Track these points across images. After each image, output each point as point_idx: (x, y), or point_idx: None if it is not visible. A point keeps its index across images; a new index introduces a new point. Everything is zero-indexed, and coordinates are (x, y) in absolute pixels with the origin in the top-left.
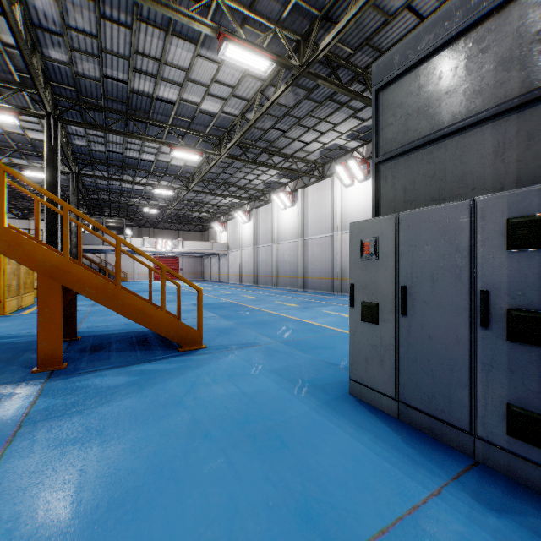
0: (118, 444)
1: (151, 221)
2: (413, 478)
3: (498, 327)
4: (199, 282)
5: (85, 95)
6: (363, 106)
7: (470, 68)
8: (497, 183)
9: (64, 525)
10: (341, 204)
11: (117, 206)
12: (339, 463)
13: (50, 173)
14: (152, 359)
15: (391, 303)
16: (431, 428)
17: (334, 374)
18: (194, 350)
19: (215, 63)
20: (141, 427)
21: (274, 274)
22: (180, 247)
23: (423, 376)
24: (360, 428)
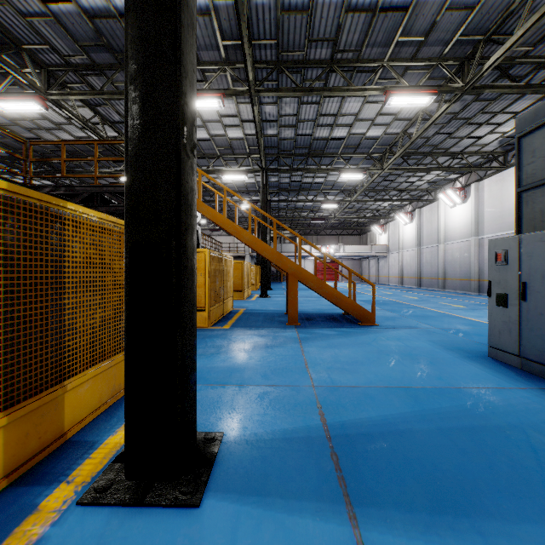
0: (345, 350)
1: (315, 229)
2: (510, 383)
3: None
4: (358, 284)
5: (283, 150)
6: None
7: None
8: None
9: (338, 362)
10: None
11: (290, 220)
12: (464, 373)
13: (263, 208)
14: (345, 327)
15: (515, 293)
16: (541, 372)
17: (480, 348)
18: (370, 326)
19: (380, 103)
20: (353, 348)
21: (440, 276)
22: (341, 251)
23: (535, 339)
24: (486, 367)
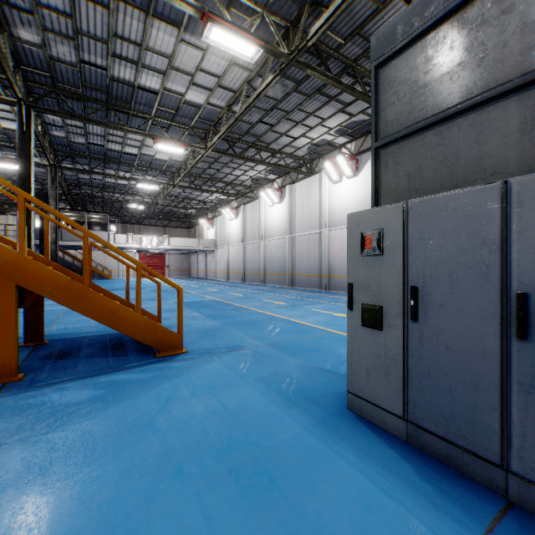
0: (64, 488)
1: (137, 218)
2: (438, 531)
3: None
4: (185, 279)
5: (62, 82)
6: (352, 100)
7: (489, 33)
8: (523, 166)
9: None
10: (330, 200)
11: (100, 202)
12: (343, 510)
13: (22, 164)
14: (125, 367)
15: (399, 305)
16: (449, 456)
17: (328, 384)
18: (174, 355)
19: (199, 50)
20: (98, 461)
21: (261, 271)
22: (166, 243)
23: (439, 394)
24: (364, 456)
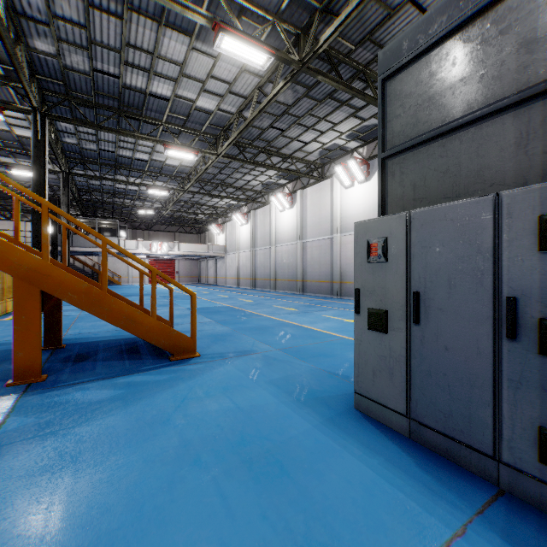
0: (94, 473)
1: (146, 223)
2: (433, 512)
3: (527, 339)
4: (195, 286)
5: (75, 90)
6: (363, 104)
7: (488, 51)
8: (519, 178)
9: None
10: (341, 205)
11: (110, 207)
12: (347, 495)
13: (37, 171)
14: (141, 370)
15: (402, 310)
16: (448, 449)
17: (337, 386)
18: (187, 359)
19: (210, 58)
20: (122, 451)
21: (272, 277)
22: (176, 249)
23: (439, 392)
24: (368, 450)
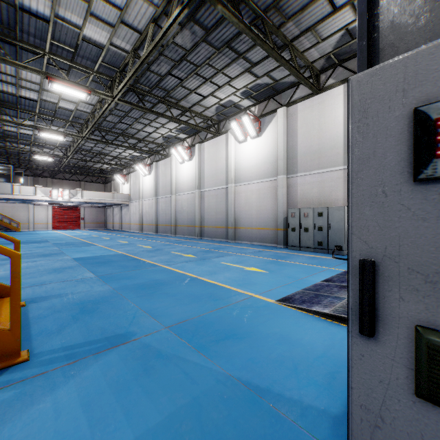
0: None
1: (49, 171)
2: None
3: None
4: (99, 231)
5: None
6: (258, 60)
7: None
8: None
9: None
10: (235, 158)
11: (4, 152)
12: None
13: None
14: None
15: None
16: None
17: None
18: None
19: None
20: None
21: (173, 223)
22: (79, 196)
23: None
24: None
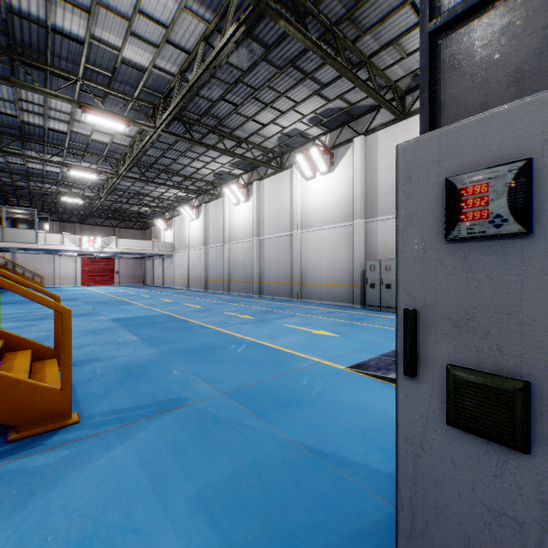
0: None
1: (78, 215)
2: None
3: None
4: (137, 288)
5: None
6: (329, 80)
7: None
8: None
9: None
10: (302, 199)
11: (27, 194)
12: None
13: None
14: None
15: None
16: None
17: (334, 499)
18: (48, 433)
19: None
20: None
21: (225, 278)
22: (113, 246)
23: None
24: None
